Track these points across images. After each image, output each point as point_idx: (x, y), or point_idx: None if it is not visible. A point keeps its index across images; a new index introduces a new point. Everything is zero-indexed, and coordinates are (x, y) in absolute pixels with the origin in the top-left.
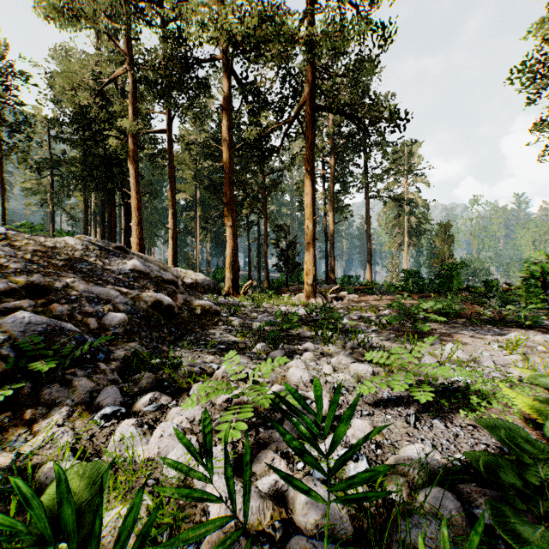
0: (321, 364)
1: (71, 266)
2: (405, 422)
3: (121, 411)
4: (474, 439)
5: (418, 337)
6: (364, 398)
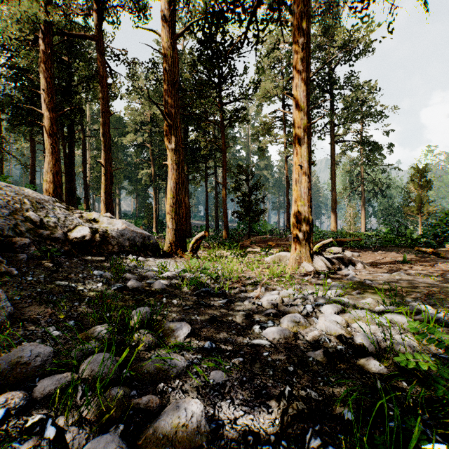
0: None
1: None
2: None
3: None
4: None
5: None
6: None
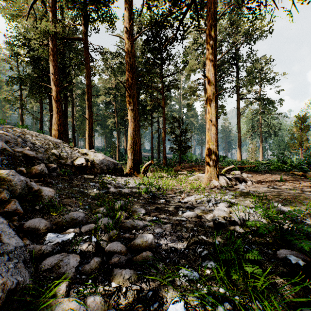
0: None
1: None
2: None
3: None
4: None
5: None
6: None
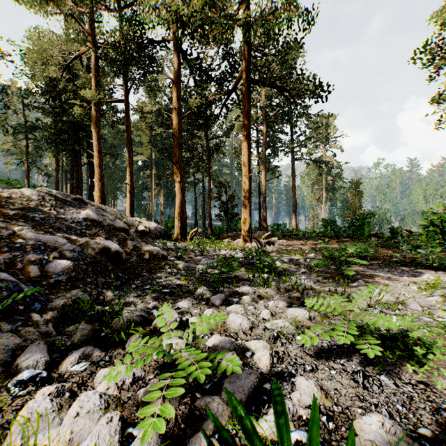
0: (259, 308)
1: (24, 215)
2: (352, 380)
3: (41, 375)
4: (431, 403)
5: (343, 279)
6: (304, 348)
